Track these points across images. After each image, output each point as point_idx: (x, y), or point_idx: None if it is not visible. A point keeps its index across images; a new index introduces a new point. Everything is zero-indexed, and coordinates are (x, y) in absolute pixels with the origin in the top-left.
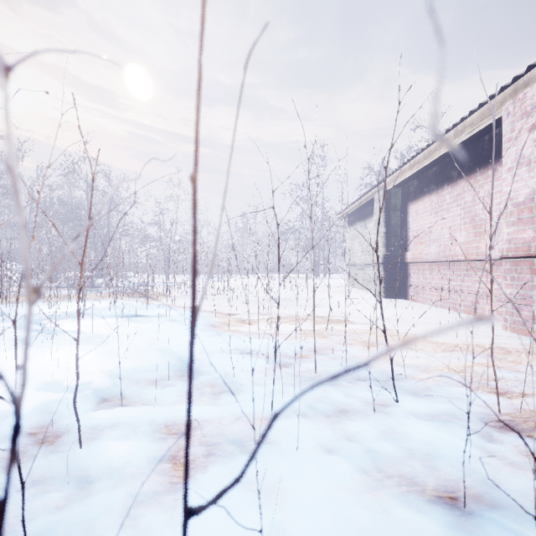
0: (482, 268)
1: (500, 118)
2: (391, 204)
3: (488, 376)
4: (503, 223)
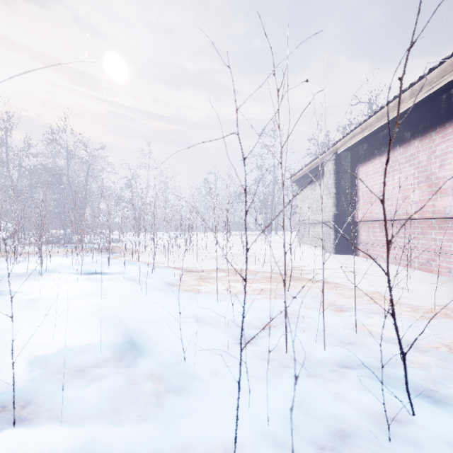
0: (439, 226)
1: None
2: (341, 167)
3: None
4: None
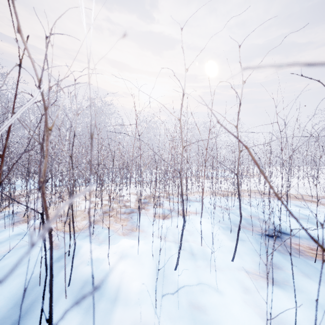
0: None
1: None
2: None
3: None
4: None
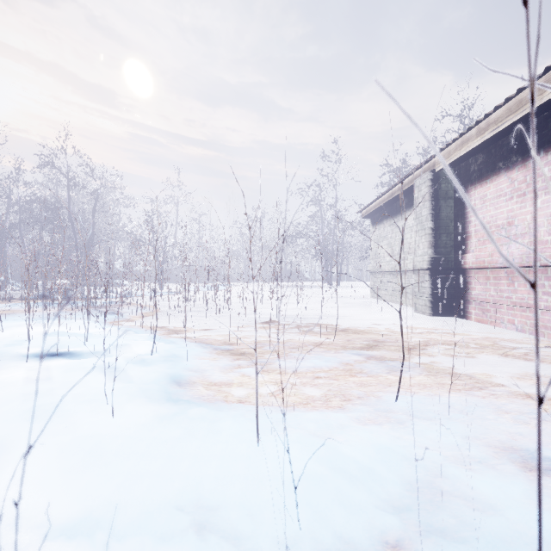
0: None
1: None
2: (441, 191)
3: None
4: None
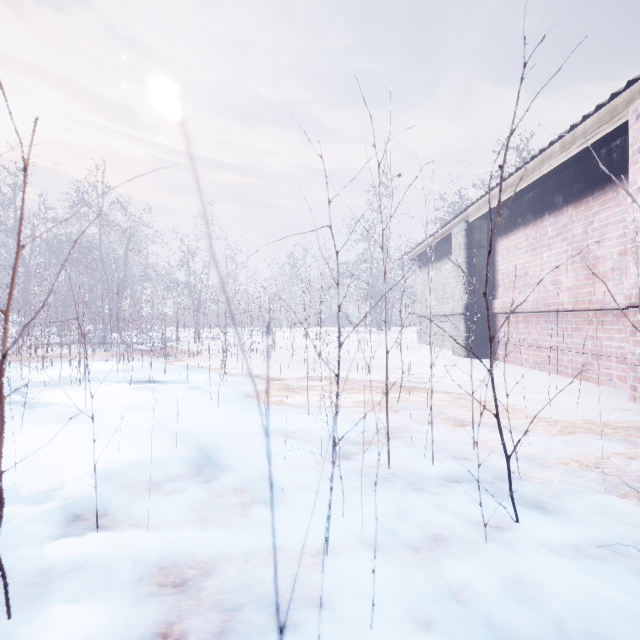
0: (597, 320)
1: (625, 123)
2: (474, 240)
3: (637, 475)
4: (631, 260)
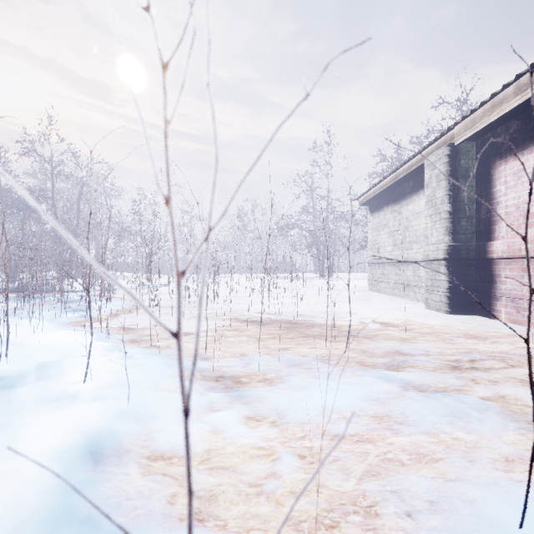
0: None
1: None
2: (461, 168)
3: None
4: None
